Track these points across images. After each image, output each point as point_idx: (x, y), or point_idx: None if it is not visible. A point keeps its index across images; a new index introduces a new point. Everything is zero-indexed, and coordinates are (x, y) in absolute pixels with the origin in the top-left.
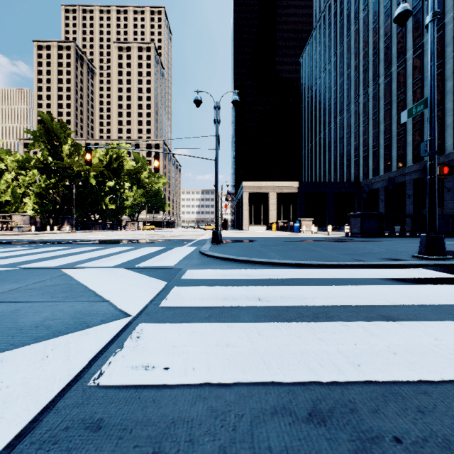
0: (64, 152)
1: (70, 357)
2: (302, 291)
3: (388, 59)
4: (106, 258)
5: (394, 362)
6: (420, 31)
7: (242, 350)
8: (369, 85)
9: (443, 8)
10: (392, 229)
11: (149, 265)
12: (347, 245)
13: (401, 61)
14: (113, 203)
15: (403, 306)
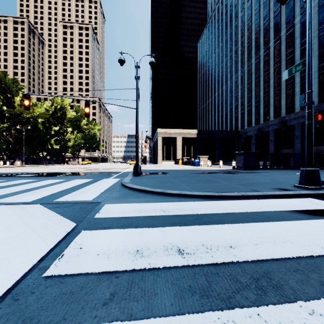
0: (16, 103)
1: None
2: (224, 234)
3: (257, 46)
4: (31, 192)
5: None
6: (278, 28)
7: None
8: (245, 64)
9: (294, 13)
10: (265, 163)
11: (68, 200)
12: (239, 176)
13: (266, 48)
14: (58, 143)
15: None
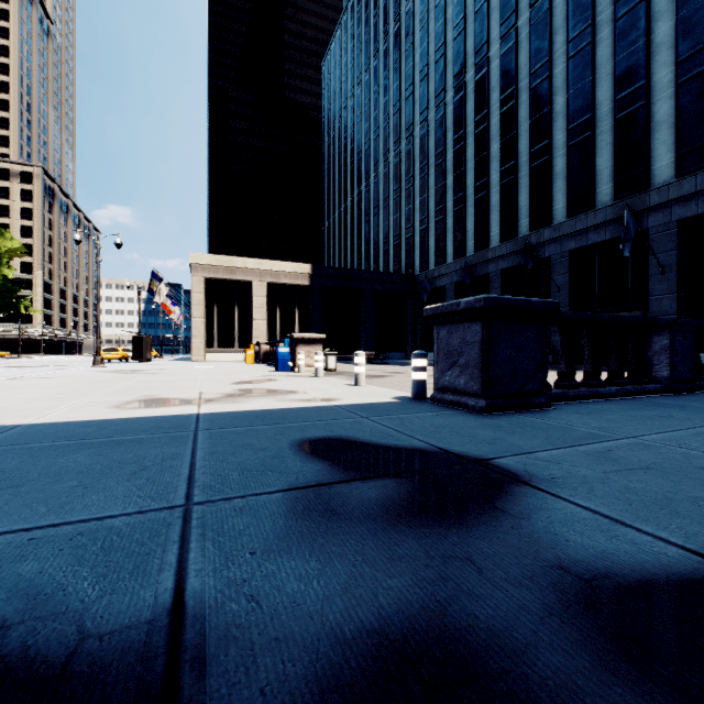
0: None
1: None
2: None
3: (460, 60)
4: None
5: None
6: (512, 8)
7: None
8: (431, 106)
9: None
10: (569, 369)
11: None
12: None
13: (481, 62)
14: None
15: None
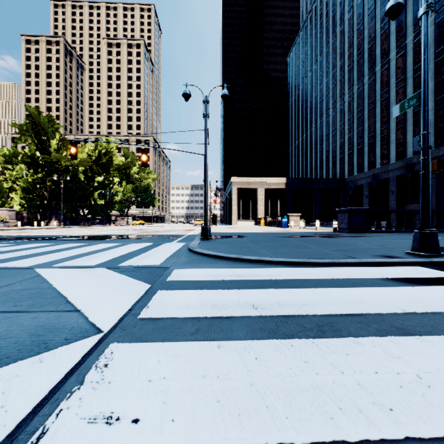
0: (52, 147)
1: (7, 403)
2: (300, 296)
3: (372, 60)
4: (89, 256)
5: (434, 401)
6: (403, 33)
7: (238, 384)
8: (354, 84)
9: None
10: (379, 224)
11: (133, 264)
12: (338, 240)
13: (384, 61)
14: (102, 198)
15: (415, 313)
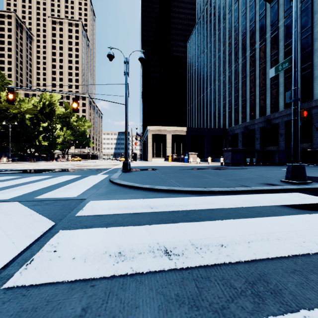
0: (2, 98)
1: None
2: (214, 231)
3: (244, 48)
4: (11, 189)
5: None
6: (264, 30)
7: None
8: (232, 64)
9: (278, 17)
10: (251, 160)
11: (50, 197)
12: (227, 172)
13: (252, 49)
14: (46, 140)
15: None
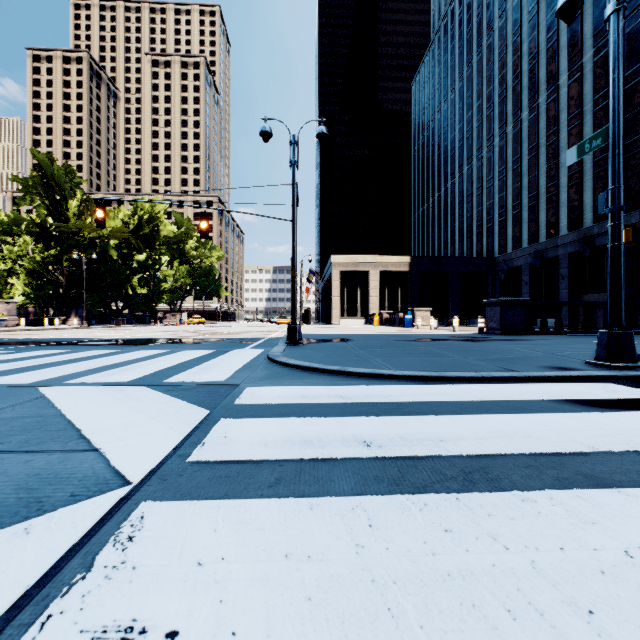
0: (71, 211)
1: None
2: (435, 426)
3: (534, 86)
4: (120, 368)
5: None
6: (578, 47)
7: (341, 569)
8: (508, 122)
9: None
10: (544, 323)
11: (185, 380)
12: (486, 346)
13: (551, 89)
14: (144, 285)
15: (610, 453)
